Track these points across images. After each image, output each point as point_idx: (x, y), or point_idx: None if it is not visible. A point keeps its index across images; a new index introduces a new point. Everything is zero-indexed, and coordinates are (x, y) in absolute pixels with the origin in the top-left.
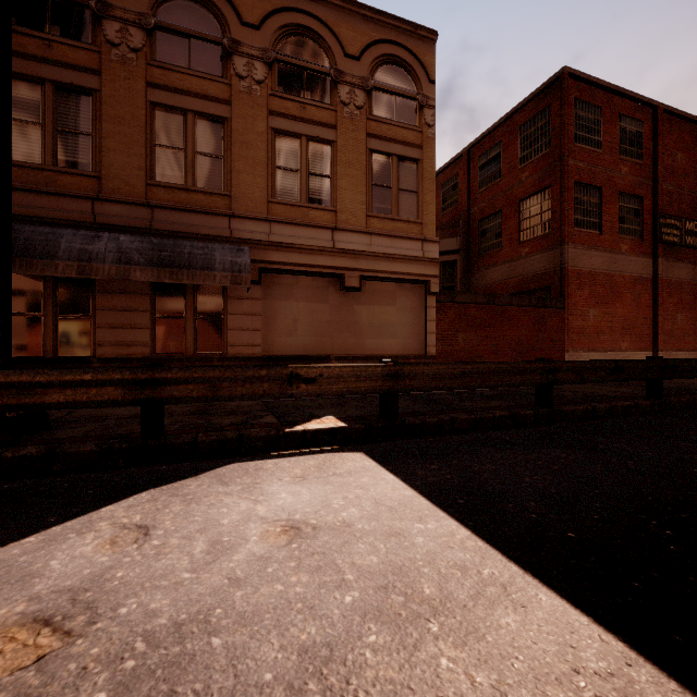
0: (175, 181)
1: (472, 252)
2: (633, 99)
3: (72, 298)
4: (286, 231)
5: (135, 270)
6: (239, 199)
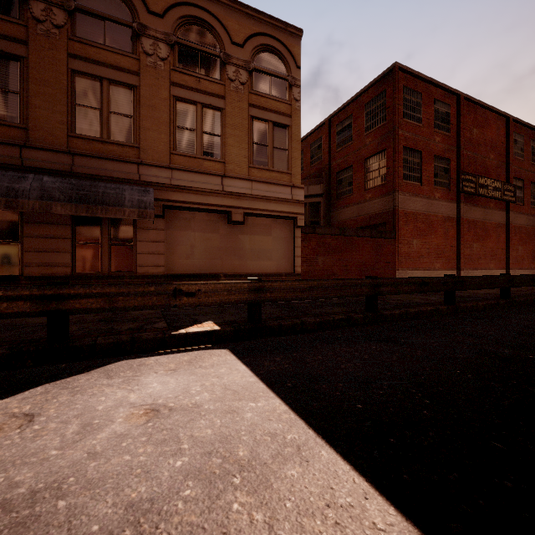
0: (93, 134)
1: (331, 196)
2: (443, 89)
3: (2, 227)
4: (185, 177)
5: (56, 205)
6: (146, 151)
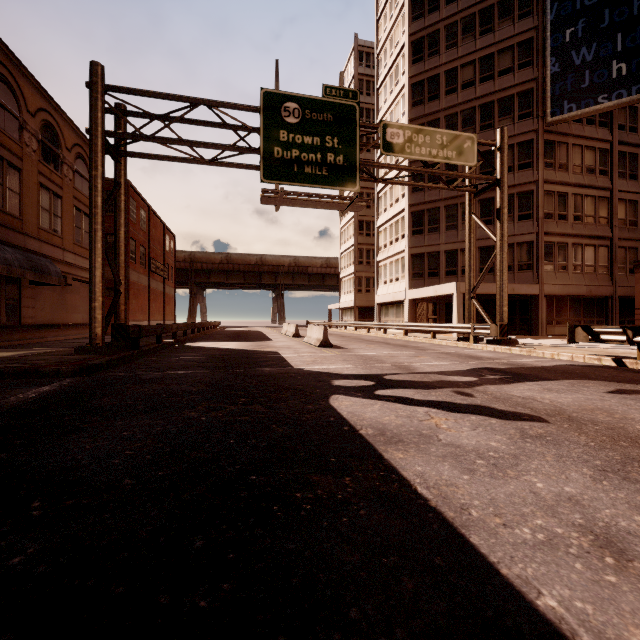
0: None
1: None
2: (144, 201)
3: None
4: (47, 248)
5: (27, 273)
6: (26, 223)
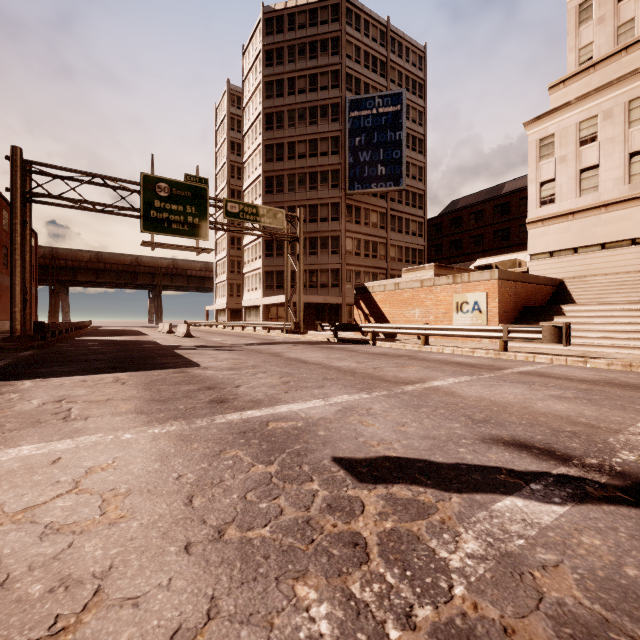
0: None
1: None
2: (7, 202)
3: None
4: None
5: None
6: None
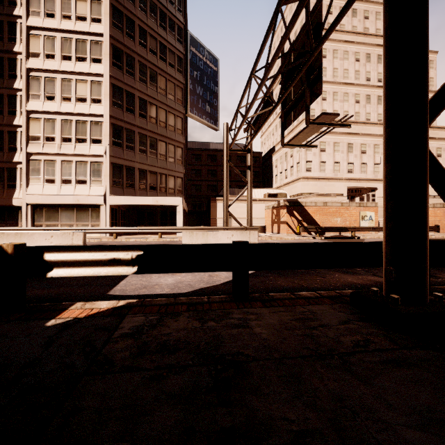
0: None
1: None
2: None
3: None
4: None
5: None
6: None
